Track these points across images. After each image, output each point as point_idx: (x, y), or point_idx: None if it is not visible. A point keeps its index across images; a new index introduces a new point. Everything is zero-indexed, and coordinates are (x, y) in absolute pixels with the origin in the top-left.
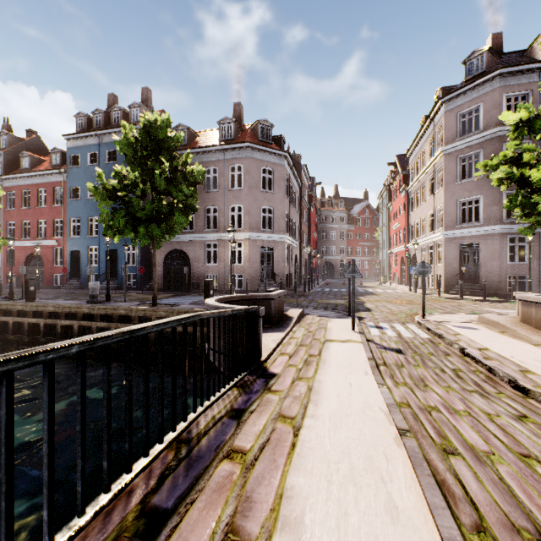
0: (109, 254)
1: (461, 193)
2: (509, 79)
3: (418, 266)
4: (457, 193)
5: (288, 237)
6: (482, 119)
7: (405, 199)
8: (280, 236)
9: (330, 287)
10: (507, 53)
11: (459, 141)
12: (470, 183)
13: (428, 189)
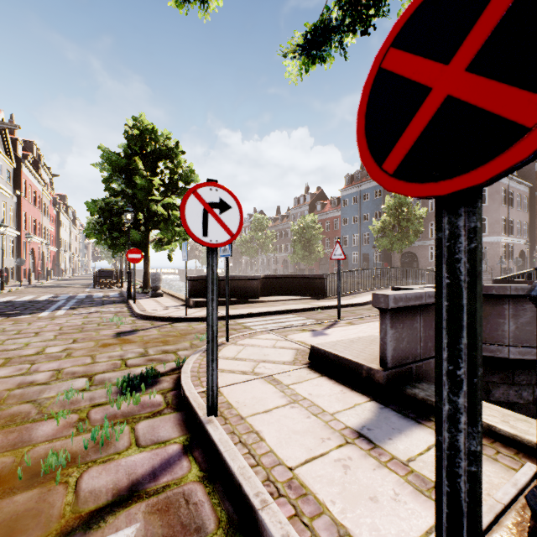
0: (364, 255)
1: None
2: None
3: None
4: None
5: (504, 237)
6: None
7: None
8: (493, 238)
9: None
10: None
11: None
12: None
13: None
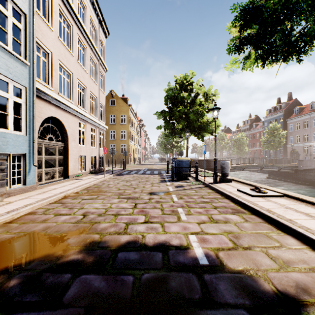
0: (275, 151)
1: None
2: None
3: None
4: None
5: None
6: None
7: None
8: None
9: None
10: None
11: None
12: None
13: None
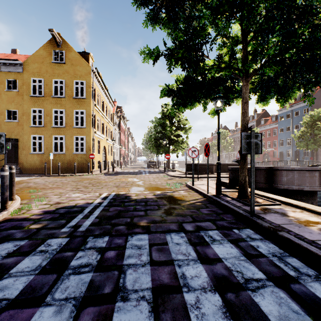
0: (295, 152)
1: None
2: None
3: None
4: None
5: None
6: None
7: None
8: None
9: None
10: None
11: None
12: None
13: None
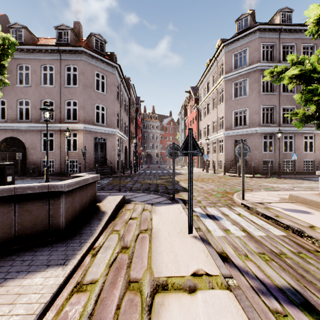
0: None
1: (235, 106)
2: (264, 33)
3: (239, 148)
4: (233, 106)
5: (119, 131)
6: (248, 58)
7: (196, 113)
8: (111, 129)
9: (150, 170)
10: (258, 23)
11: (234, 71)
12: (241, 99)
13: (213, 105)
